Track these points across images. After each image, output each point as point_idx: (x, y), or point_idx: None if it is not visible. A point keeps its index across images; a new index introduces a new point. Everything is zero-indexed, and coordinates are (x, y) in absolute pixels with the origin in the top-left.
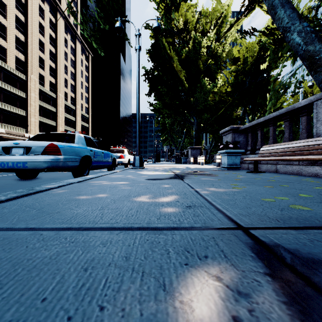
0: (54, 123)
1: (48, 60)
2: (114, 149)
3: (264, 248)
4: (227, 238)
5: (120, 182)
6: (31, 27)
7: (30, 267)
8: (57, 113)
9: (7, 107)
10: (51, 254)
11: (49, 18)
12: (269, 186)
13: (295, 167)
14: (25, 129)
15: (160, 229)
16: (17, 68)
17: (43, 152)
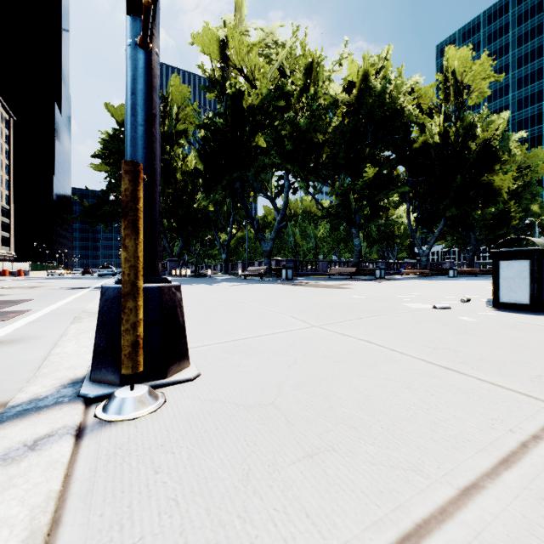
0: None
1: None
2: None
3: None
4: None
5: None
6: None
7: None
8: None
9: None
10: None
11: None
12: None
13: None
14: None
15: None
16: None
17: (111, 272)
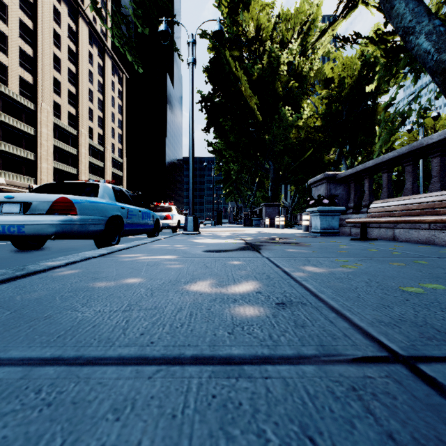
0: (74, 170)
1: (66, 83)
2: (157, 207)
3: None
4: (383, 391)
5: (164, 256)
6: (42, 36)
7: None
8: (78, 156)
9: (9, 148)
10: None
11: (67, 24)
12: (399, 264)
13: (423, 233)
14: (34, 179)
15: (237, 362)
16: (23, 93)
17: (48, 210)
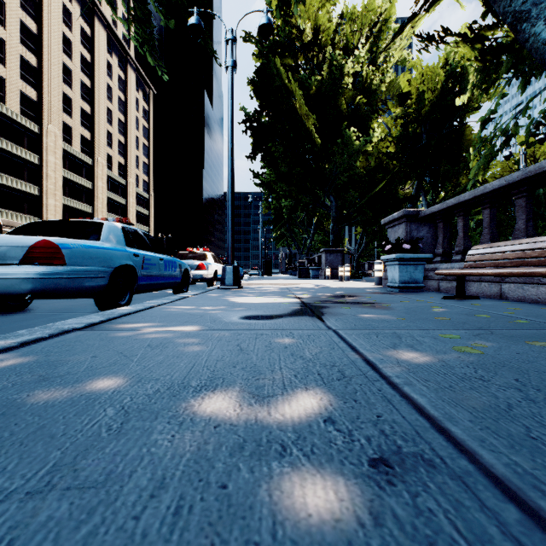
0: (88, 208)
1: (79, 100)
2: (188, 253)
3: None
4: None
5: (182, 326)
6: (48, 42)
7: None
8: (94, 191)
9: (7, 180)
10: None
11: (79, 28)
12: (543, 344)
13: (545, 289)
14: (39, 218)
15: None
16: (24, 112)
17: (23, 259)
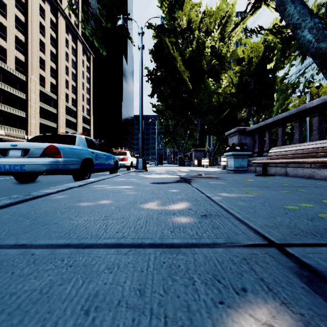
0: (54, 125)
1: (49, 61)
2: (116, 151)
3: (314, 275)
4: (262, 260)
5: (124, 186)
6: (31, 27)
7: (13, 307)
8: (57, 115)
9: (7, 108)
10: (42, 285)
11: (49, 18)
12: (286, 191)
13: (307, 170)
14: (26, 131)
15: (177, 246)
16: (17, 68)
17: (41, 154)
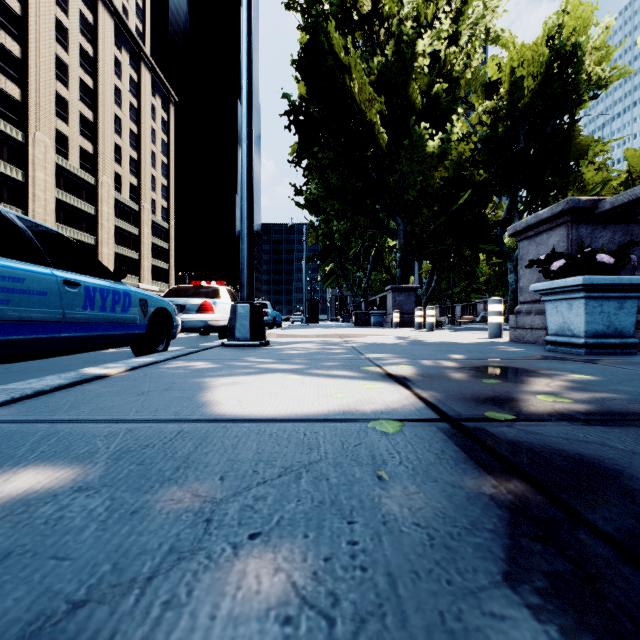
0: (90, 239)
1: (77, 103)
2: (190, 287)
3: None
4: None
5: None
6: (36, 27)
7: None
8: (97, 217)
9: None
10: None
11: (78, 13)
12: None
13: None
14: None
15: None
16: (4, 114)
17: None
